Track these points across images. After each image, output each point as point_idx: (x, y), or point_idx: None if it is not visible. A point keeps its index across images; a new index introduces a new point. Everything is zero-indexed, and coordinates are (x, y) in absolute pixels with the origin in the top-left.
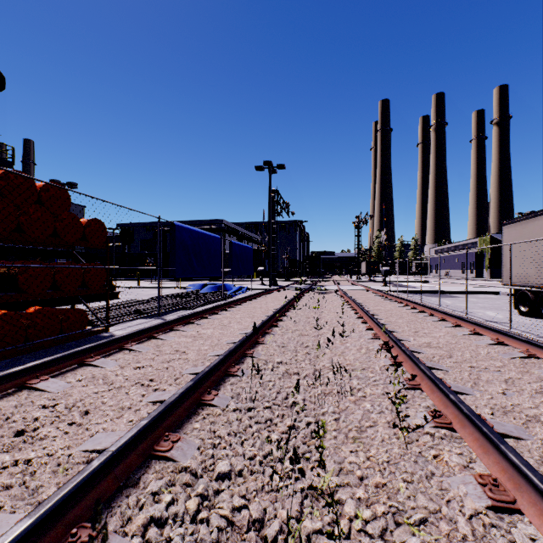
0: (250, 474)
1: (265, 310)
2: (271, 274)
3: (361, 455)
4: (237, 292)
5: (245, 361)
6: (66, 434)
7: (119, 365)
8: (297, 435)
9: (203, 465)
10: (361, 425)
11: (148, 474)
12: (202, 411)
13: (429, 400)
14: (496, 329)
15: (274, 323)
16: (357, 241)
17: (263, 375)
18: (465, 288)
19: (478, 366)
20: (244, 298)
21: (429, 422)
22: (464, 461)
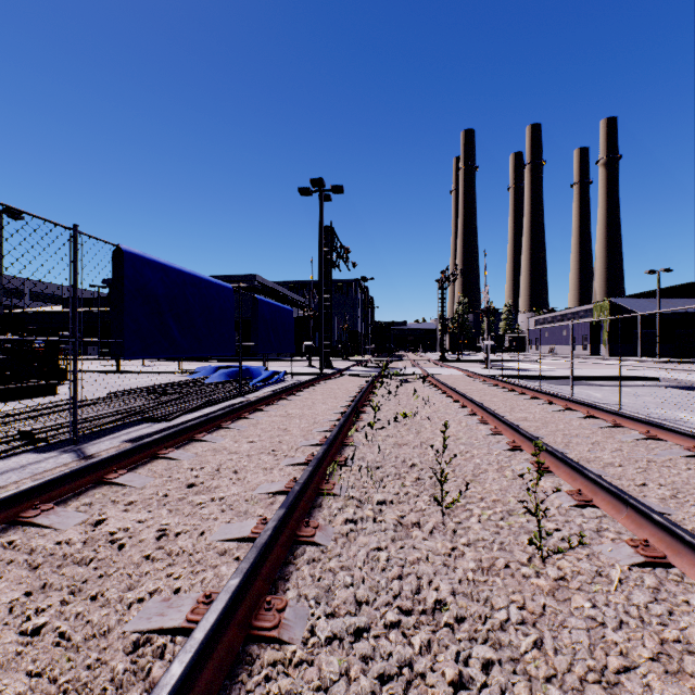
0: None
1: (309, 424)
2: (324, 351)
3: None
4: (268, 380)
5: None
6: None
7: None
8: None
9: None
10: None
11: None
12: None
13: None
14: None
15: (325, 483)
16: (441, 306)
17: None
18: (604, 372)
19: None
20: (273, 395)
21: None
22: None
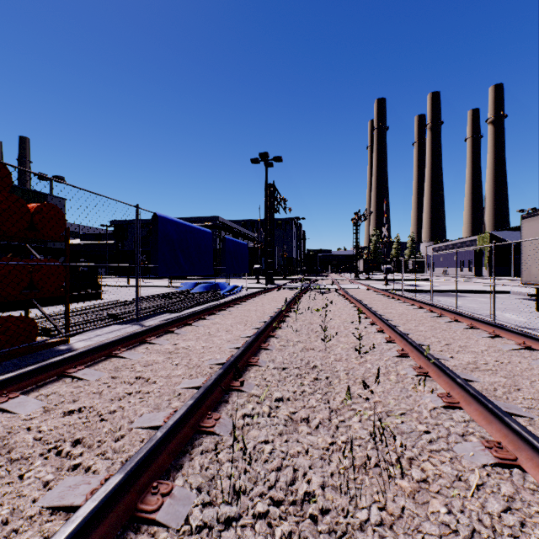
0: None
1: (261, 313)
2: (268, 272)
3: None
4: (231, 291)
5: (230, 400)
6: None
7: (42, 407)
8: None
9: None
10: None
11: None
12: None
13: None
14: None
15: (271, 333)
16: (355, 238)
17: (255, 429)
18: (471, 287)
19: None
20: (238, 299)
21: None
22: None
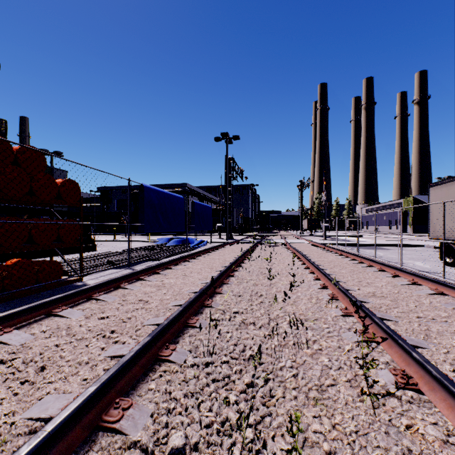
0: (207, 449)
1: (223, 261)
2: (228, 229)
3: (326, 422)
4: (198, 245)
5: (204, 312)
6: (15, 396)
7: (84, 315)
8: (256, 395)
9: (154, 438)
10: (320, 383)
11: (92, 453)
12: (159, 367)
13: (387, 355)
14: (435, 280)
15: (231, 273)
16: (300, 201)
17: (221, 326)
18: (394, 242)
19: (425, 317)
20: (204, 250)
21: (401, 388)
22: (442, 435)
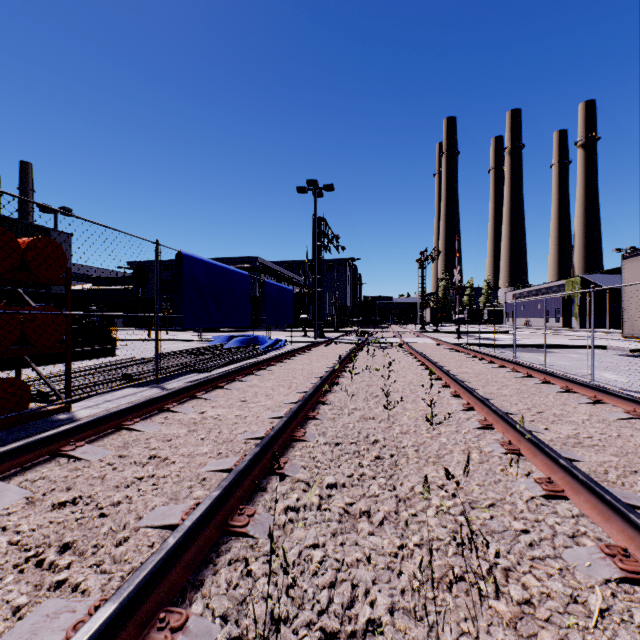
0: None
1: (309, 373)
2: (317, 323)
3: None
4: (272, 346)
5: (268, 488)
6: None
7: (25, 498)
8: None
9: None
10: None
11: None
12: None
13: None
14: None
15: (321, 398)
16: (421, 283)
17: (301, 528)
18: (560, 341)
19: None
20: (280, 355)
21: None
22: None
